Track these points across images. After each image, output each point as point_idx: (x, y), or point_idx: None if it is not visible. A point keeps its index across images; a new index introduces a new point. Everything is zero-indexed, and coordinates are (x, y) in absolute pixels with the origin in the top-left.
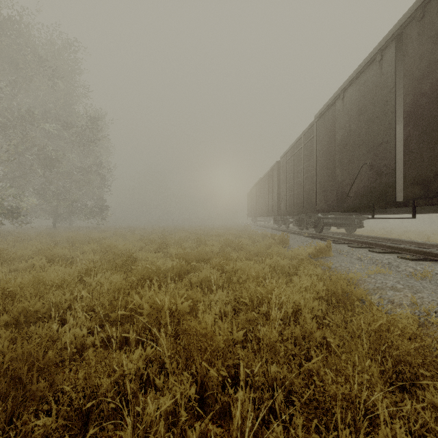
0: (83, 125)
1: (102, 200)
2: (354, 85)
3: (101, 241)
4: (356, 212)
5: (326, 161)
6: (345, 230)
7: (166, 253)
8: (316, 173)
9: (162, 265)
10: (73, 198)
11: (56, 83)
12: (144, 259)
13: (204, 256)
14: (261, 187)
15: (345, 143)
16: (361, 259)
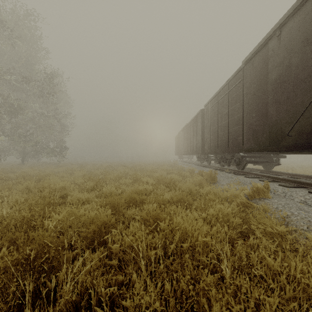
0: (42, 80)
1: (63, 142)
2: (297, 16)
3: (46, 177)
4: (288, 151)
5: (256, 102)
6: (263, 167)
7: (101, 191)
8: (243, 115)
9: (83, 216)
10: (36, 140)
11: (16, 42)
12: (73, 200)
13: (136, 199)
14: (187, 132)
15: (283, 80)
16: (307, 203)
